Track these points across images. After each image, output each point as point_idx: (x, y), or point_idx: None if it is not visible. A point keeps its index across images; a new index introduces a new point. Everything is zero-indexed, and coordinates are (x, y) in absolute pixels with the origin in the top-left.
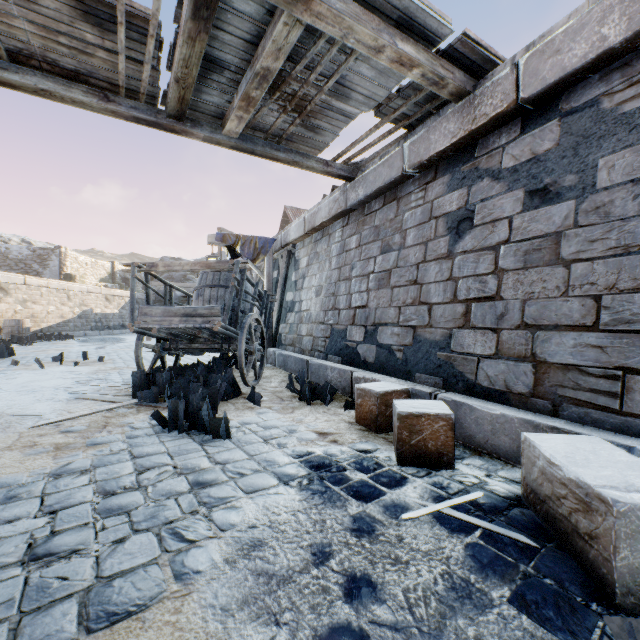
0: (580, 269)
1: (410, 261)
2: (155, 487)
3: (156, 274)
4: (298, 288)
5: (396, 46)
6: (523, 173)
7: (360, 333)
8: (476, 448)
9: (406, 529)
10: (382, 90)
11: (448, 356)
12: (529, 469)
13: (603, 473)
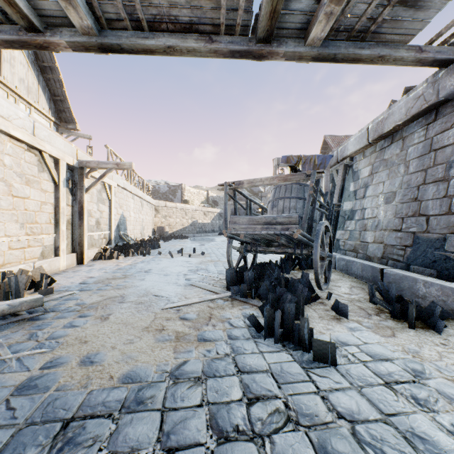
0: None
1: None
2: (273, 444)
3: (241, 191)
4: (358, 197)
5: None
6: None
7: None
8: None
9: None
10: None
11: None
12: None
13: None
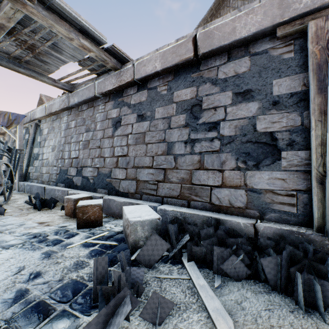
0: (150, 146)
1: (98, 137)
2: None
3: None
4: (42, 146)
5: (80, 40)
6: (137, 107)
7: (75, 171)
8: (116, 217)
9: (67, 251)
10: (80, 55)
11: (110, 180)
12: (123, 219)
13: (136, 214)
